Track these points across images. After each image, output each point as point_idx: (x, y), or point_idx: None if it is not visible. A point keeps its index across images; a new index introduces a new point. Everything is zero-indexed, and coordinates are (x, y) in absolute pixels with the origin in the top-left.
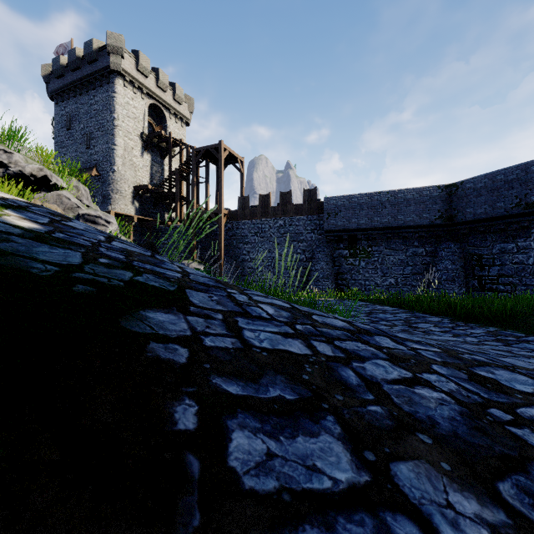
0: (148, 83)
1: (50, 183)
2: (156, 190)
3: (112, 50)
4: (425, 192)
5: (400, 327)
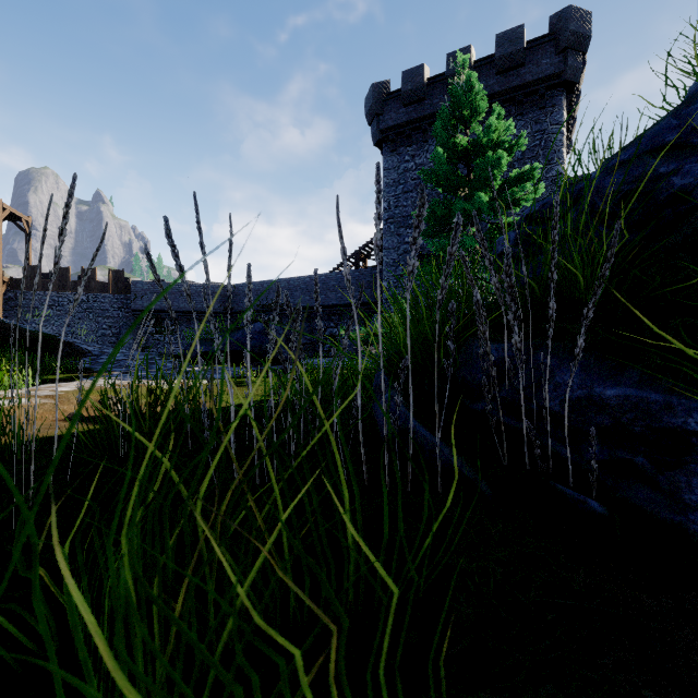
0: None
1: None
2: None
3: None
4: (214, 288)
5: None
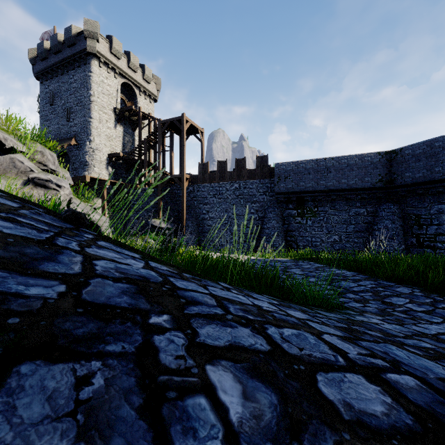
0: (121, 65)
1: (6, 147)
2: (127, 157)
3: (88, 35)
4: (367, 158)
5: (374, 304)
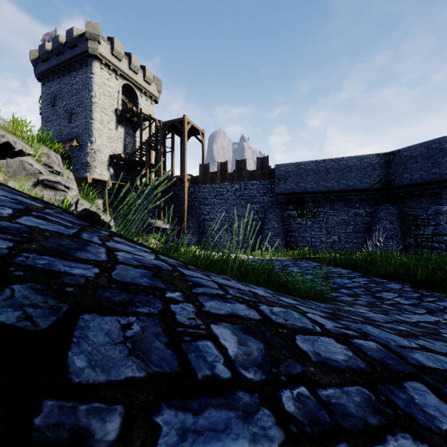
0: (122, 66)
1: (15, 150)
2: (128, 159)
3: (90, 37)
4: (366, 159)
5: (365, 298)
